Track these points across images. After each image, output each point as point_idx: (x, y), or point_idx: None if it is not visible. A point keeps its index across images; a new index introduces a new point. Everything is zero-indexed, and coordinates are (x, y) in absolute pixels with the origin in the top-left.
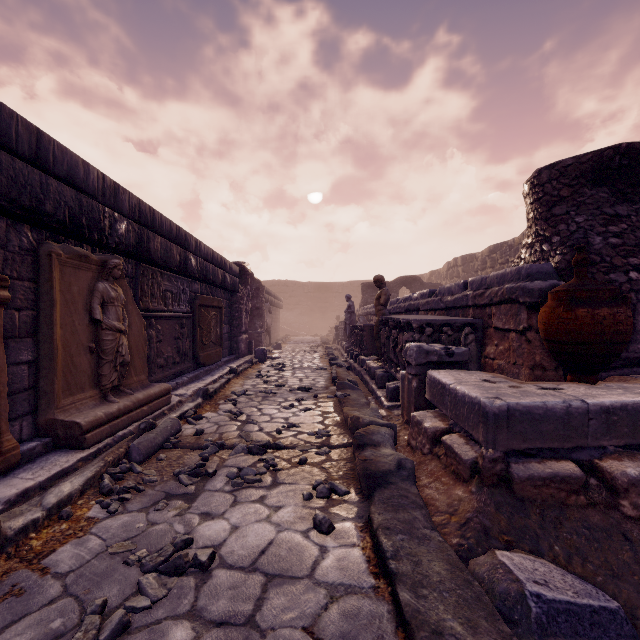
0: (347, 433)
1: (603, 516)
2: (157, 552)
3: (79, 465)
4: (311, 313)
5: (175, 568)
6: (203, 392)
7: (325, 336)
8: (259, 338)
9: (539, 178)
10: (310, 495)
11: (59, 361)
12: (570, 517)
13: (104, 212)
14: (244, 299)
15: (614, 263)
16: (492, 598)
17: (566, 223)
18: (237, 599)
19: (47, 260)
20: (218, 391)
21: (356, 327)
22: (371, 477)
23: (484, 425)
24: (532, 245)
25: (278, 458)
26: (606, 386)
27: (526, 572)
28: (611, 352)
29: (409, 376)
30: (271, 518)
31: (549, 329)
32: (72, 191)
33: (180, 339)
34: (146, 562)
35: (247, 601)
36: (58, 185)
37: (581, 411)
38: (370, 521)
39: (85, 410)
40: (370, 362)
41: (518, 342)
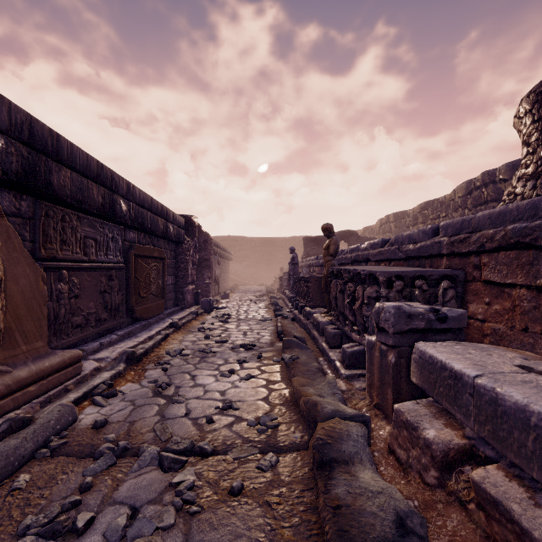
0: (299, 421)
1: None
2: None
3: None
4: (257, 265)
5: None
6: (127, 356)
7: (270, 285)
8: (207, 288)
9: None
10: None
11: None
12: None
13: None
14: (191, 251)
15: None
16: None
17: None
18: None
19: None
20: (150, 351)
21: (301, 278)
22: None
23: None
24: (537, 175)
25: (200, 479)
26: None
27: None
28: None
29: (382, 346)
30: None
31: None
32: None
33: (108, 293)
34: None
35: None
36: None
37: None
38: None
39: None
40: (318, 316)
41: (533, 302)
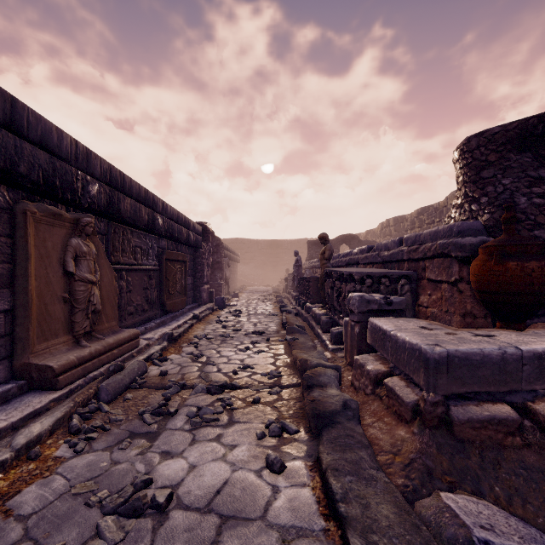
0: (296, 374)
1: (538, 457)
2: (117, 493)
3: (51, 405)
4: (264, 266)
5: (133, 510)
6: (168, 336)
7: (276, 286)
8: (219, 288)
9: (468, 145)
10: (263, 434)
11: (34, 310)
12: (507, 458)
13: (77, 175)
14: (206, 254)
15: (538, 221)
16: (440, 543)
17: (493, 185)
18: (192, 542)
19: (22, 217)
20: (182, 335)
21: (303, 278)
22: (319, 417)
23: (425, 370)
24: (461, 205)
25: (234, 397)
26: (534, 333)
27: (471, 516)
28: (539, 302)
29: (352, 323)
30: (226, 457)
31: (481, 281)
32: (46, 155)
33: (148, 289)
34: (106, 503)
35: (202, 544)
36: (32, 149)
37: (515, 357)
38: (319, 461)
39: (58, 354)
40: (316, 309)
41: (450, 292)
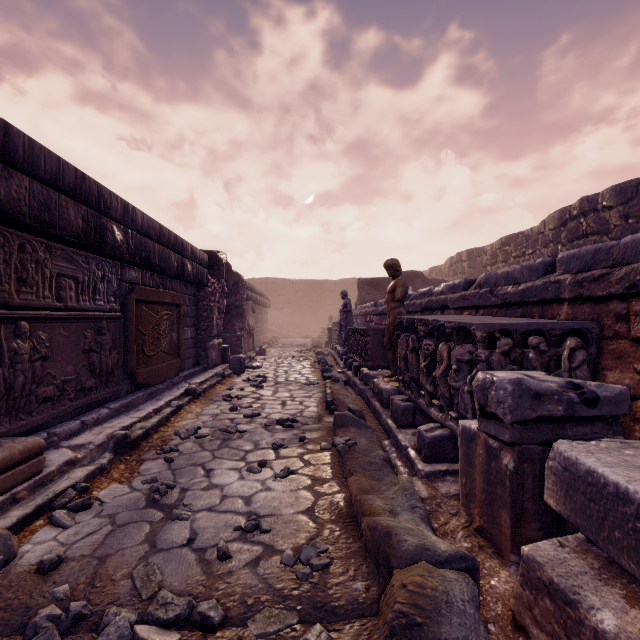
0: (362, 555)
1: None
2: None
3: None
4: (302, 313)
5: None
6: (115, 442)
7: (317, 338)
8: (238, 342)
9: None
10: None
11: None
12: None
13: None
14: (216, 295)
15: None
16: None
17: None
18: None
19: None
20: (153, 431)
21: (356, 330)
22: None
23: None
24: None
25: None
26: None
27: None
28: None
29: (491, 441)
30: None
31: None
32: None
33: (96, 351)
34: None
35: None
36: None
37: None
38: None
39: None
40: (379, 380)
41: None
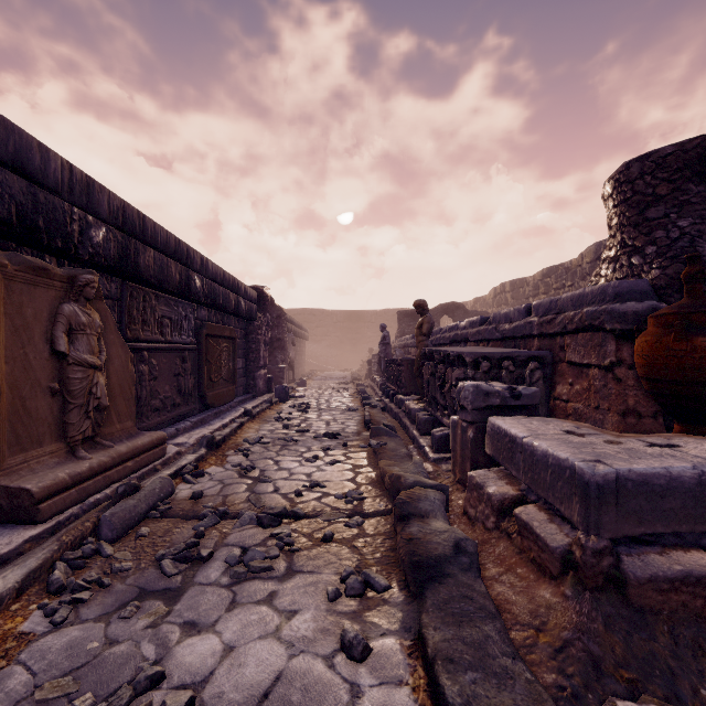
0: (385, 495)
1: None
2: (106, 700)
3: (26, 547)
4: (340, 345)
5: None
6: (207, 441)
7: (356, 371)
8: (280, 374)
9: (627, 173)
10: (337, 592)
11: (3, 407)
12: None
13: (72, 213)
14: (262, 329)
15: None
16: None
17: (665, 229)
18: None
19: None
20: (227, 438)
21: (392, 361)
22: (420, 567)
23: (581, 500)
24: (616, 259)
25: (296, 532)
26: None
27: None
28: None
29: (463, 423)
30: (281, 631)
31: (653, 364)
32: (22, 182)
33: (182, 376)
34: None
35: None
36: None
37: None
38: (422, 640)
39: (42, 471)
40: (410, 403)
41: (602, 380)
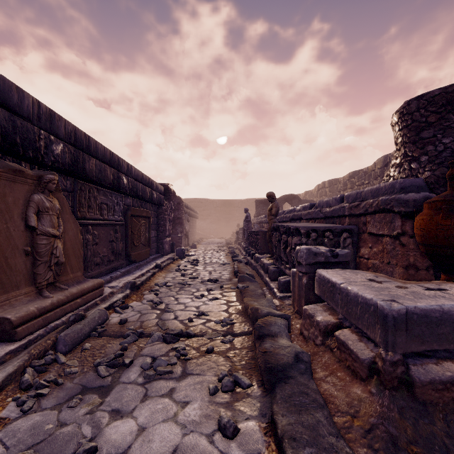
0: (247, 321)
1: None
2: None
3: (7, 358)
4: (218, 222)
5: None
6: (131, 285)
7: (229, 238)
8: (180, 240)
9: (408, 108)
10: (216, 389)
11: None
12: None
13: (39, 134)
14: (168, 211)
15: None
16: None
17: (434, 144)
18: None
19: None
20: (144, 283)
21: (252, 232)
22: (272, 371)
23: (382, 327)
24: (401, 164)
25: (188, 346)
26: None
27: None
28: None
29: (299, 274)
30: (178, 417)
31: (427, 234)
32: (5, 112)
33: (114, 242)
34: None
35: None
36: None
37: None
38: (274, 423)
39: (19, 306)
40: (264, 259)
41: (392, 245)
